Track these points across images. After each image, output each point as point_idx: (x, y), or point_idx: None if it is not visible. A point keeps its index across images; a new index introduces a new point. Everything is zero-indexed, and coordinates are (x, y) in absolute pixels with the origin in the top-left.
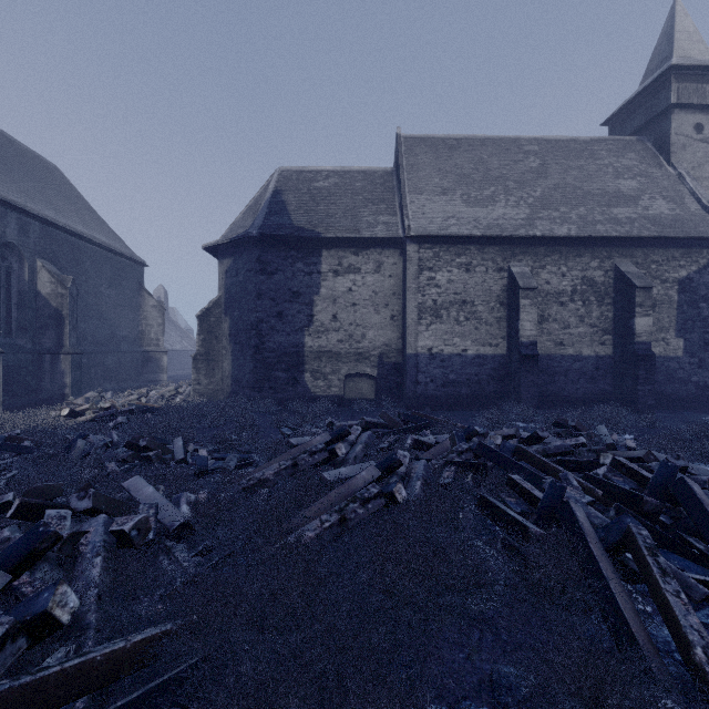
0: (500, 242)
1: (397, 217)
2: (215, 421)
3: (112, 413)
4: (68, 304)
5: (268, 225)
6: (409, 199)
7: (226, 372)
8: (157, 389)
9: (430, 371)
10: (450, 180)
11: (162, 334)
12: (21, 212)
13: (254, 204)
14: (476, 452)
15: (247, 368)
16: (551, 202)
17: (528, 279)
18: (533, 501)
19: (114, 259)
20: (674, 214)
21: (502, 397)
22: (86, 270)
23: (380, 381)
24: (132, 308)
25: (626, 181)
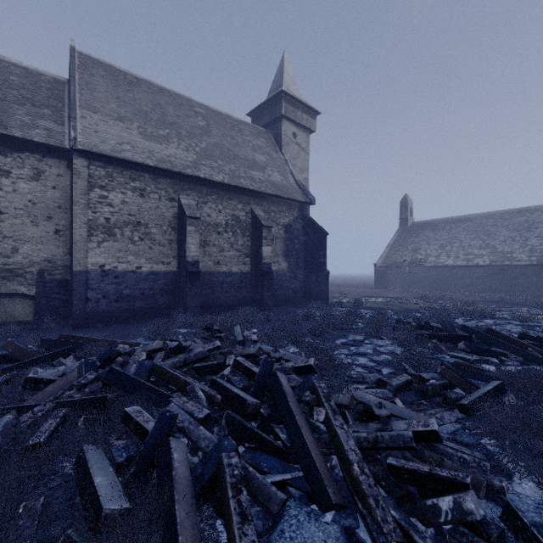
0: (172, 175)
1: (64, 127)
2: None
3: None
4: None
5: None
6: (80, 113)
7: None
8: None
9: (102, 288)
10: (128, 110)
11: None
12: None
13: None
14: (106, 380)
15: None
16: (212, 155)
17: (194, 210)
18: (145, 437)
19: None
20: (283, 183)
21: (173, 307)
22: None
23: (40, 300)
24: None
25: (259, 155)
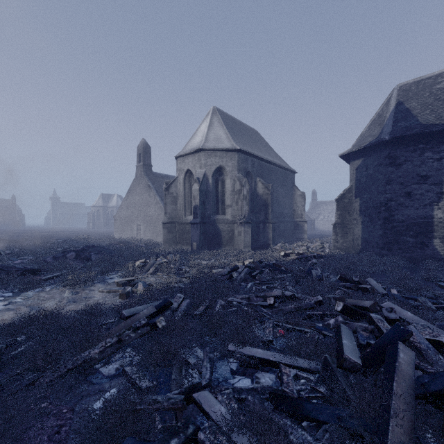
0: None
1: None
2: (369, 269)
3: (306, 257)
4: (269, 198)
5: (397, 129)
6: None
7: (356, 235)
8: (307, 243)
9: None
10: None
11: (304, 211)
12: (252, 156)
13: (377, 118)
14: None
15: (376, 233)
16: None
17: None
18: None
19: (282, 172)
20: None
21: None
22: (272, 180)
23: None
24: (289, 197)
25: None
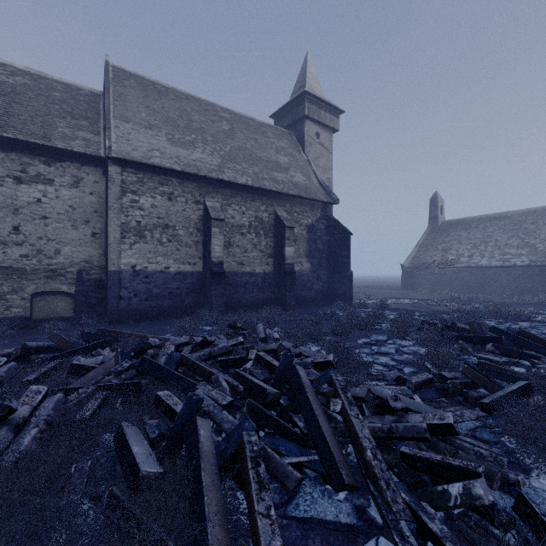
0: (197, 179)
1: (100, 137)
2: None
3: None
4: None
5: None
6: (114, 123)
7: None
8: None
9: (134, 287)
10: (157, 118)
11: None
12: None
13: None
14: (139, 368)
15: None
16: (236, 158)
17: (218, 212)
18: (175, 418)
19: None
20: (306, 183)
21: (199, 306)
22: None
23: (79, 298)
24: None
25: (282, 156)
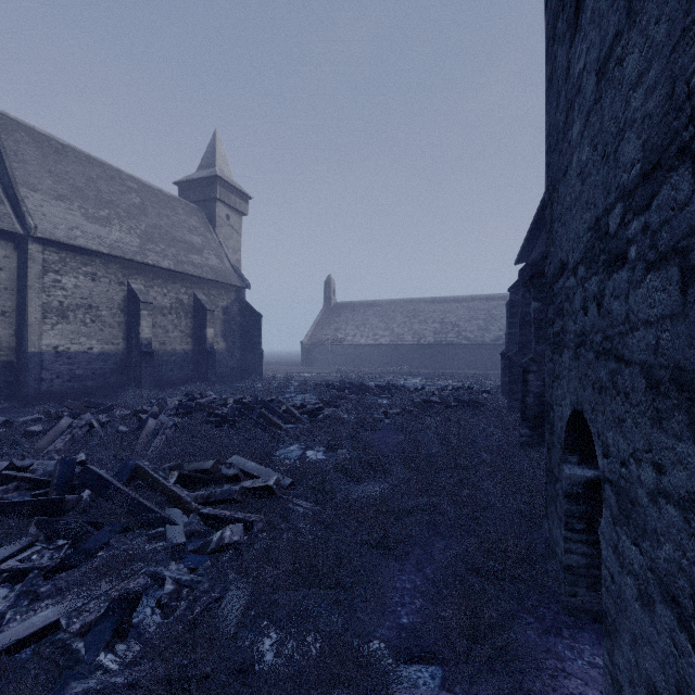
0: (121, 261)
1: (6, 207)
2: None
3: None
4: None
5: None
6: (22, 193)
7: None
8: None
9: (56, 368)
10: (64, 187)
11: None
12: None
13: None
14: (179, 408)
15: None
16: (153, 238)
17: (146, 296)
18: (222, 417)
19: None
20: (220, 267)
21: (123, 385)
22: None
23: None
24: None
25: (195, 236)
